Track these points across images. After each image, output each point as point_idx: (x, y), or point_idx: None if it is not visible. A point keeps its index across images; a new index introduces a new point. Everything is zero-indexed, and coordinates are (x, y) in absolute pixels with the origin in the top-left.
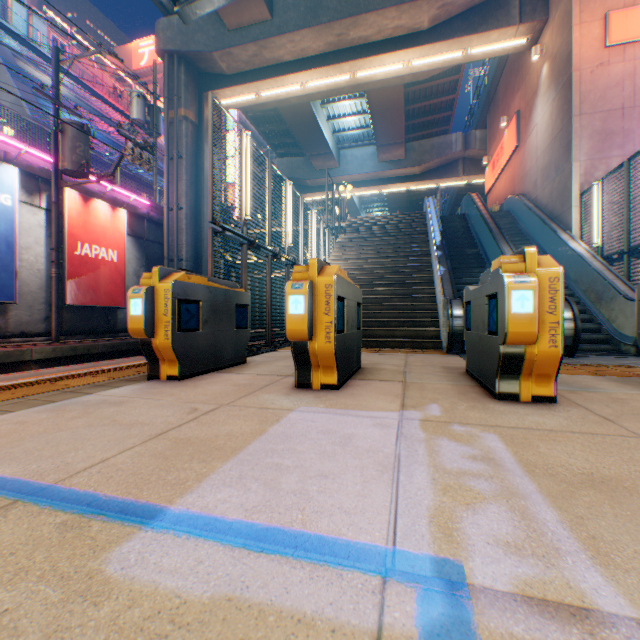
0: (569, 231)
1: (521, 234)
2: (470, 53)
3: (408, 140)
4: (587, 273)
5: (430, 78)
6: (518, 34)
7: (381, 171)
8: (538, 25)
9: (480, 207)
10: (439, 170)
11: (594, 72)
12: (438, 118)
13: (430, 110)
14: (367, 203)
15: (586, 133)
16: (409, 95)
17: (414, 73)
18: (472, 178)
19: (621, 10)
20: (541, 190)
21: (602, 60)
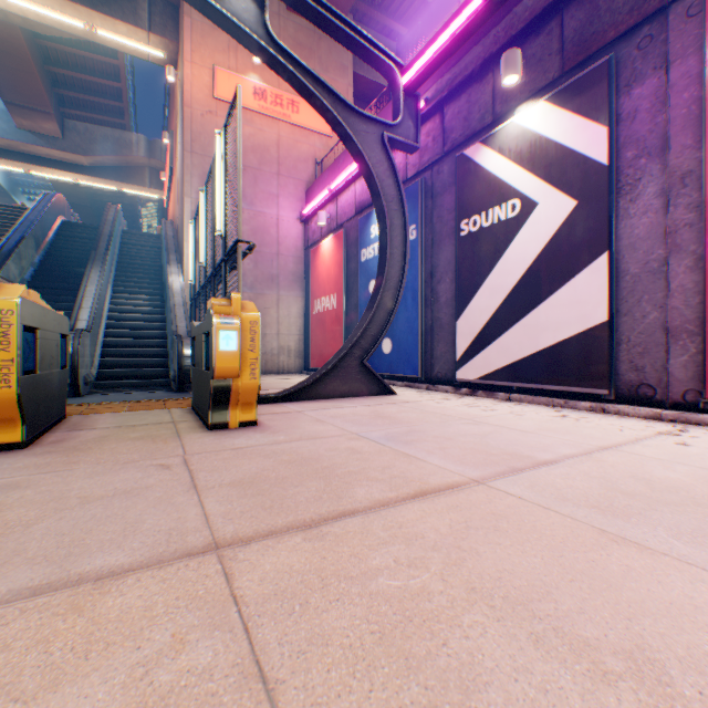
0: (185, 265)
1: (161, 262)
2: (98, 32)
3: (72, 116)
4: (171, 308)
5: (80, 45)
6: (154, 43)
7: (24, 142)
8: (173, 46)
9: (111, 221)
10: (121, 171)
11: (207, 117)
12: (110, 105)
13: (94, 89)
14: (28, 185)
15: (200, 173)
16: (51, 52)
17: (18, 14)
18: (164, 194)
19: (228, 71)
20: (180, 220)
21: (213, 109)
